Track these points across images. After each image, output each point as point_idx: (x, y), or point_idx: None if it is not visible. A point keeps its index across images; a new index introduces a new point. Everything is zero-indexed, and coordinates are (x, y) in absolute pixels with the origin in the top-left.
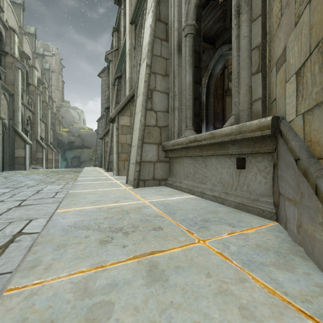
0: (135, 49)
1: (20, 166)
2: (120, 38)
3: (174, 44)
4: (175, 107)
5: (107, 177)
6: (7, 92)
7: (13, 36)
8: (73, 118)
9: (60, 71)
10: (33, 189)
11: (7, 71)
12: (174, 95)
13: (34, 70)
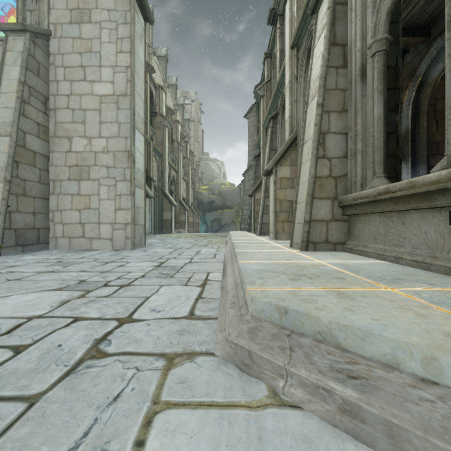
0: (297, 79)
1: (167, 229)
2: (274, 64)
3: (356, 69)
4: (357, 151)
5: (263, 241)
6: (157, 153)
7: (161, 94)
8: (213, 173)
9: (199, 119)
10: (192, 250)
11: (156, 132)
12: (356, 135)
13: (177, 124)
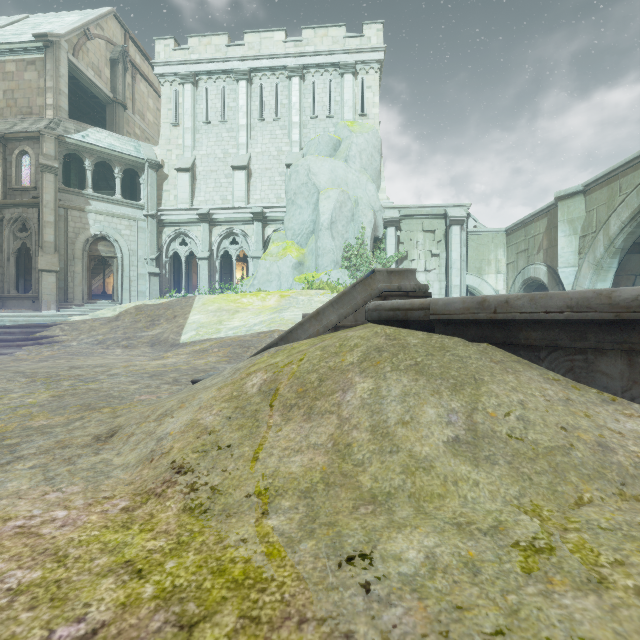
0: None
1: None
2: None
3: (7, 257)
4: (7, 281)
5: None
6: None
7: None
8: None
9: None
10: None
11: None
12: (7, 276)
13: None
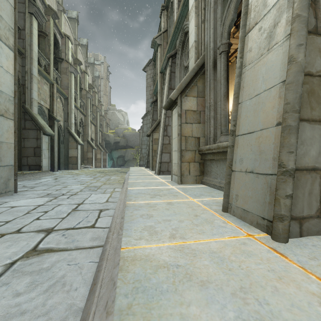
0: None
1: (73, 165)
2: (170, 15)
3: None
4: None
5: (167, 186)
6: (62, 95)
7: (67, 42)
8: (119, 120)
9: (107, 77)
10: (73, 200)
11: (62, 76)
12: None
13: (85, 75)
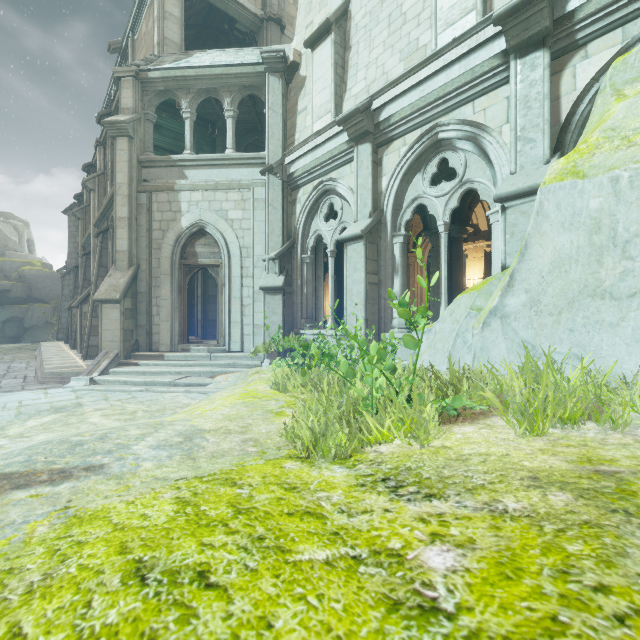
0: None
1: None
2: None
3: None
4: None
5: (70, 355)
6: None
7: None
8: (6, 241)
9: None
10: (2, 366)
11: None
12: None
13: None
